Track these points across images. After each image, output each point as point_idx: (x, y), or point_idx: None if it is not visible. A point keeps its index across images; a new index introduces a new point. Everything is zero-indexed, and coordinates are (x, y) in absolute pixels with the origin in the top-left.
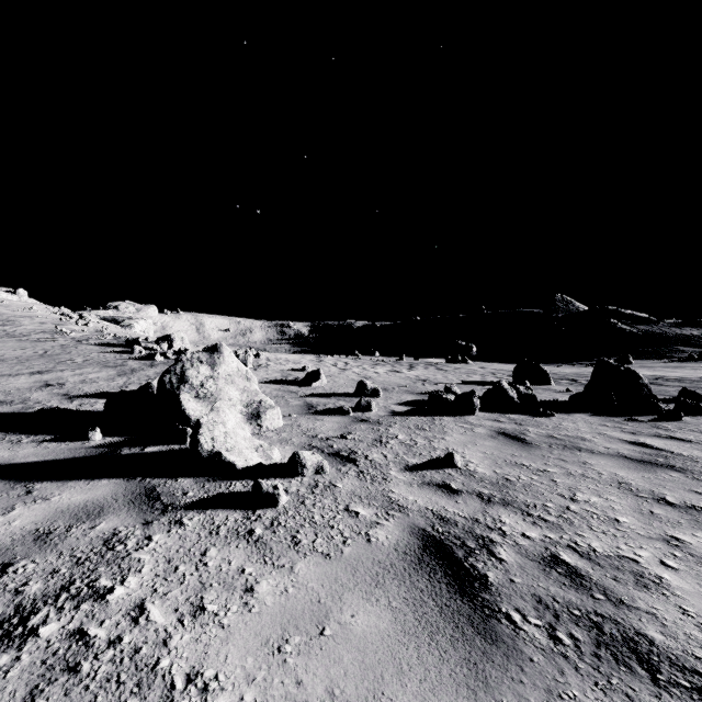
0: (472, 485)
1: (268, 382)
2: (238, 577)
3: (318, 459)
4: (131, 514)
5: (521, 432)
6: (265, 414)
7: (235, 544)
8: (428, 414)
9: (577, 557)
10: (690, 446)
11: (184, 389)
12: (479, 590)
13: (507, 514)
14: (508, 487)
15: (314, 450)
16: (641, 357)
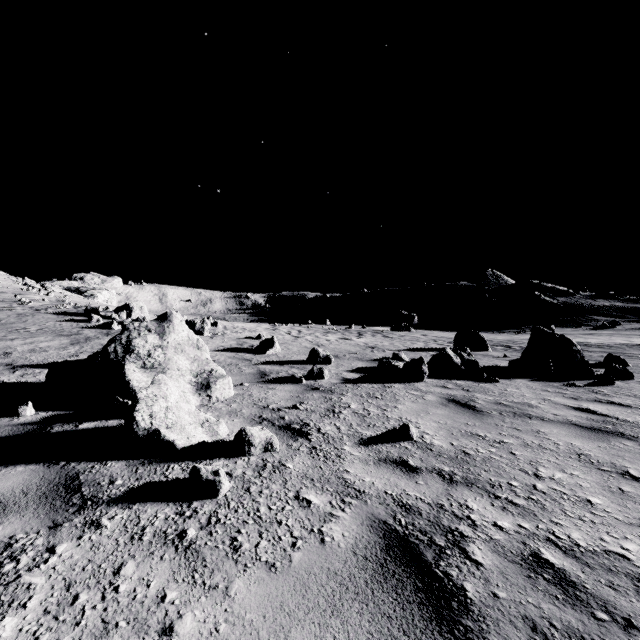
0: (430, 461)
1: (223, 350)
2: (155, 609)
3: (267, 435)
4: (38, 514)
5: (470, 399)
6: (216, 383)
7: (159, 554)
8: (379, 381)
9: (561, 555)
10: (631, 412)
11: (130, 359)
12: (459, 613)
13: (473, 498)
14: (468, 462)
15: (264, 422)
16: (561, 325)
